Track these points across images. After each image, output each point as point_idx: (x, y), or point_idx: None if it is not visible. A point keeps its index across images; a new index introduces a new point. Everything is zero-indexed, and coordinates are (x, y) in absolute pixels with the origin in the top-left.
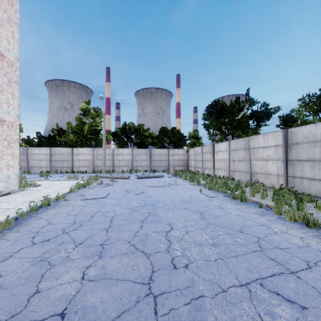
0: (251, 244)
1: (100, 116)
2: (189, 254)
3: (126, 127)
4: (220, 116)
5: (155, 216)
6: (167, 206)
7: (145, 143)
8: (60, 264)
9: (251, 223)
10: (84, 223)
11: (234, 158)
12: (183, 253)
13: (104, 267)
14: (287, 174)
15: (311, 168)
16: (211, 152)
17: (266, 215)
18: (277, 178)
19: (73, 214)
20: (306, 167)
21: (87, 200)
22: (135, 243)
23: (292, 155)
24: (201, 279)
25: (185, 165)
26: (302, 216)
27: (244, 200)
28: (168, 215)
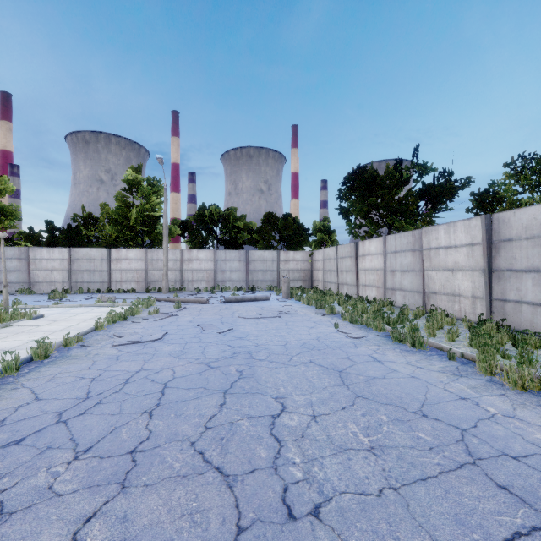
0: (450, 445)
1: (158, 193)
2: (321, 476)
3: (204, 212)
4: (369, 192)
5: (251, 380)
6: (274, 357)
7: (238, 240)
8: (26, 511)
9: (439, 394)
10: (107, 397)
11: (393, 266)
12: (308, 473)
13: (127, 517)
14: (490, 296)
15: (537, 284)
16: (353, 256)
17: (465, 377)
18: (472, 303)
19: (89, 377)
20: (526, 282)
21: (124, 345)
22: (205, 447)
23: (501, 261)
24: None
25: (308, 278)
26: (537, 379)
27: (418, 344)
28: (277, 378)
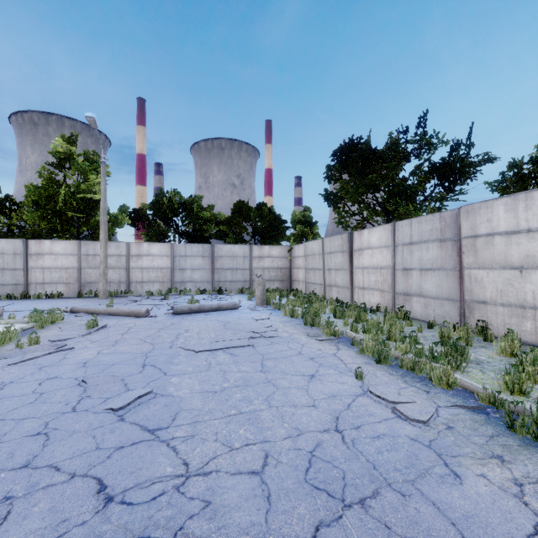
0: None
1: (100, 172)
2: None
3: (164, 200)
4: (368, 168)
5: None
6: None
7: (204, 233)
8: None
9: None
10: None
11: (408, 263)
12: None
13: None
14: None
15: None
16: (346, 250)
17: None
18: None
19: None
20: None
21: None
22: None
23: None
24: None
25: (286, 278)
26: None
27: None
28: None
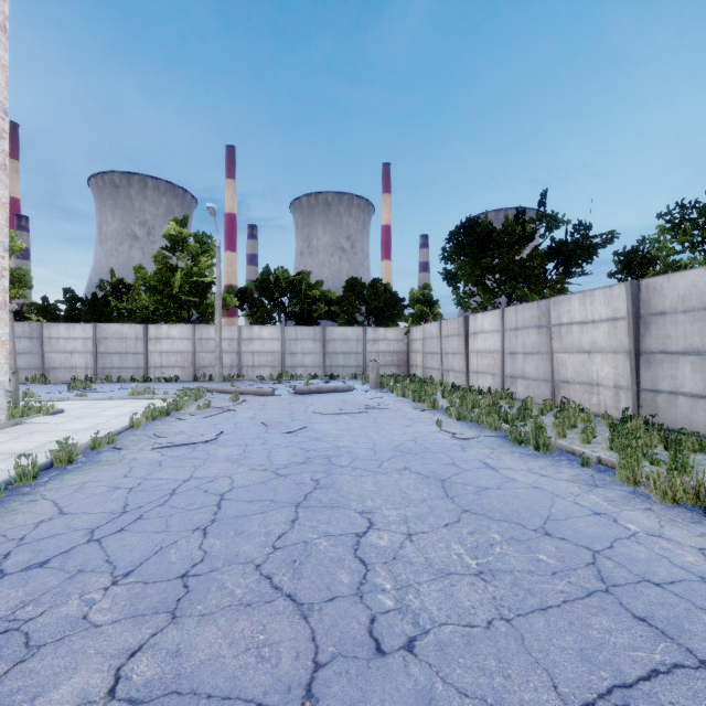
0: (577, 569)
1: (209, 253)
2: (417, 605)
3: (269, 277)
4: (482, 252)
5: (329, 490)
6: (360, 463)
7: (313, 314)
8: (58, 643)
9: (567, 508)
10: (149, 511)
11: (514, 347)
12: (400, 602)
13: (180, 651)
14: (638, 385)
15: (697, 370)
16: (462, 334)
17: (602, 487)
18: (615, 394)
19: (126, 487)
20: (684, 368)
21: (168, 448)
22: (273, 571)
23: (651, 340)
24: (455, 692)
25: (403, 363)
26: (692, 490)
27: (544, 447)
28: (363, 489)
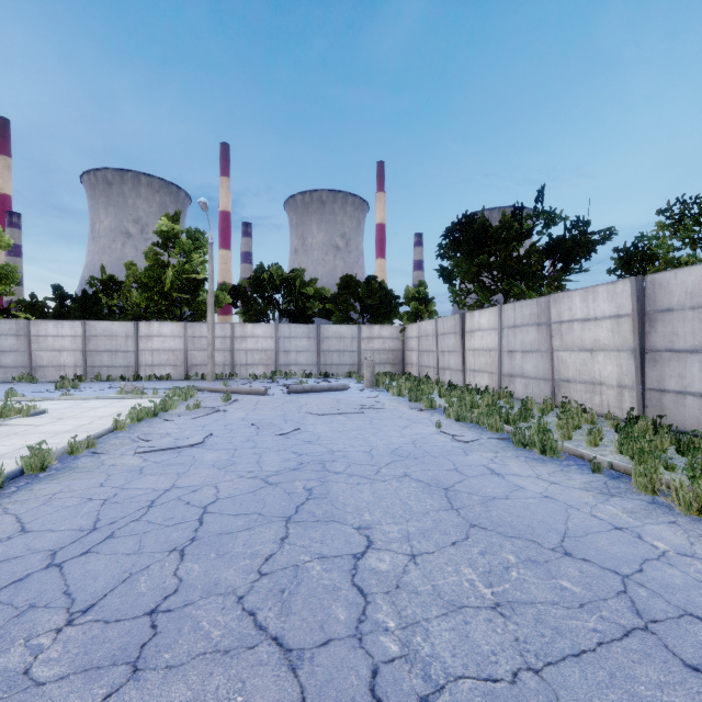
0: (608, 600)
1: (202, 250)
2: (426, 650)
3: (263, 275)
4: (479, 248)
5: (323, 501)
6: (356, 469)
7: (307, 311)
8: None
9: (585, 522)
10: (122, 528)
11: (512, 345)
12: (407, 646)
13: None
14: (643, 385)
15: None
16: (458, 331)
17: (618, 496)
18: (619, 394)
19: (100, 499)
20: (692, 367)
21: (151, 453)
22: (257, 604)
23: (657, 338)
24: None
25: (398, 361)
26: None
27: (550, 450)
28: (360, 499)
